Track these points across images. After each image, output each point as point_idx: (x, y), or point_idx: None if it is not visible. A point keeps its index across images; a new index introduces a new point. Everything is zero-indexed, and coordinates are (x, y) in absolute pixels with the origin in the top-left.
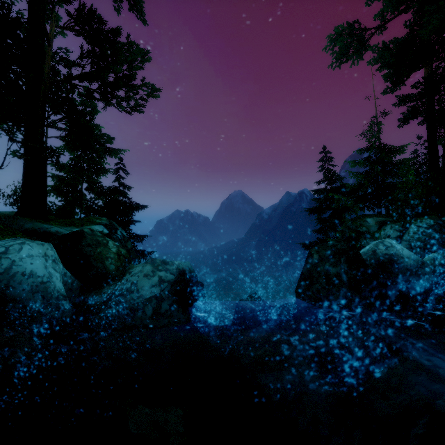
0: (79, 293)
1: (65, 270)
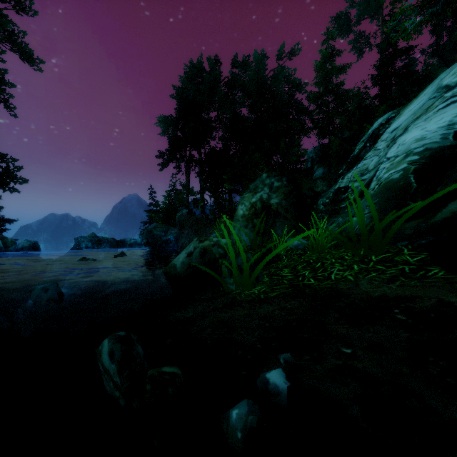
0: None
1: None
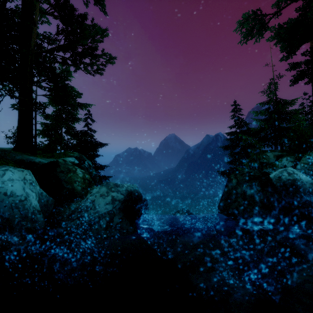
0: (54, 207)
1: (42, 190)
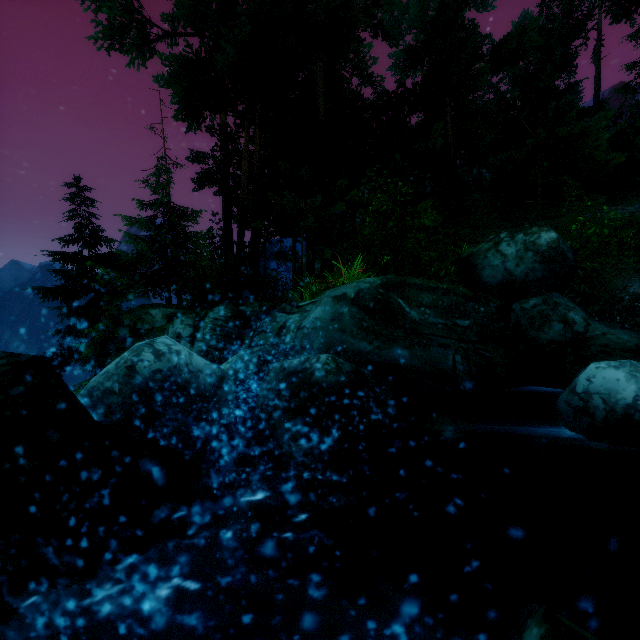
0: None
1: None
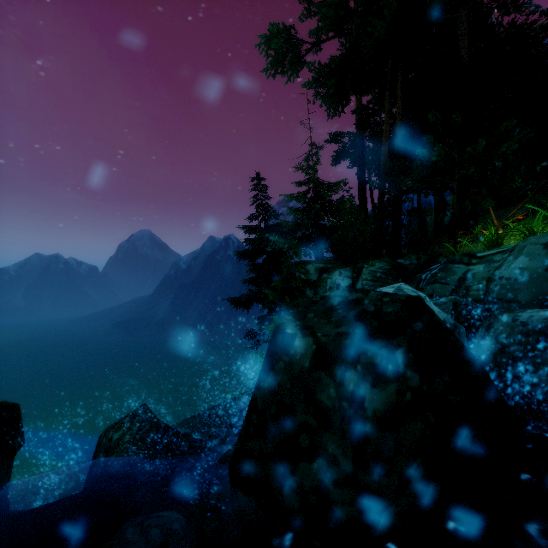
0: None
1: None
